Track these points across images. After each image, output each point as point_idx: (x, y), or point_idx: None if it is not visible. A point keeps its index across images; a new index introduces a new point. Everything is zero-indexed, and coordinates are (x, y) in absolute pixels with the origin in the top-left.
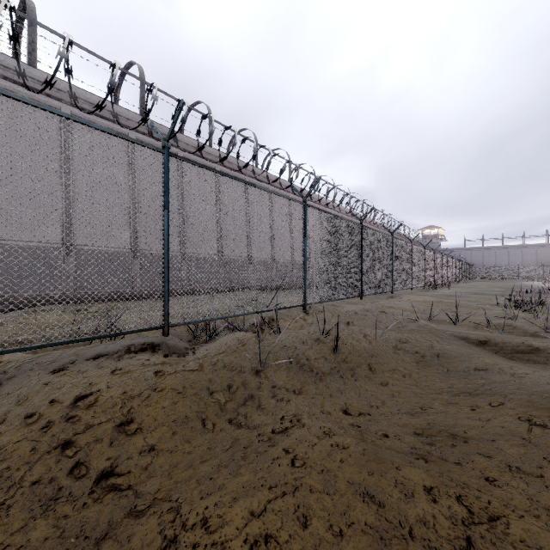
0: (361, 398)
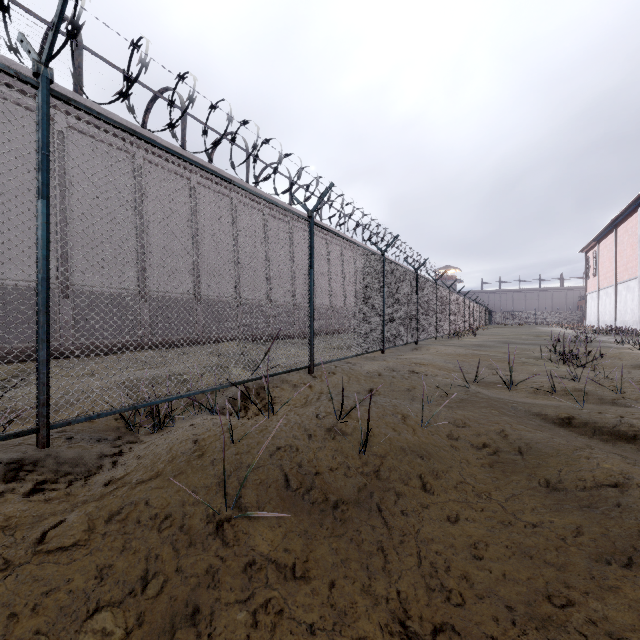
0: (423, 567)
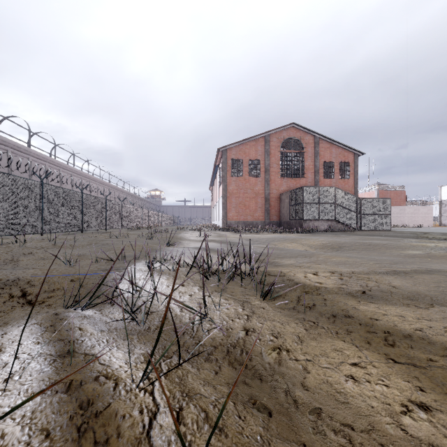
0: None
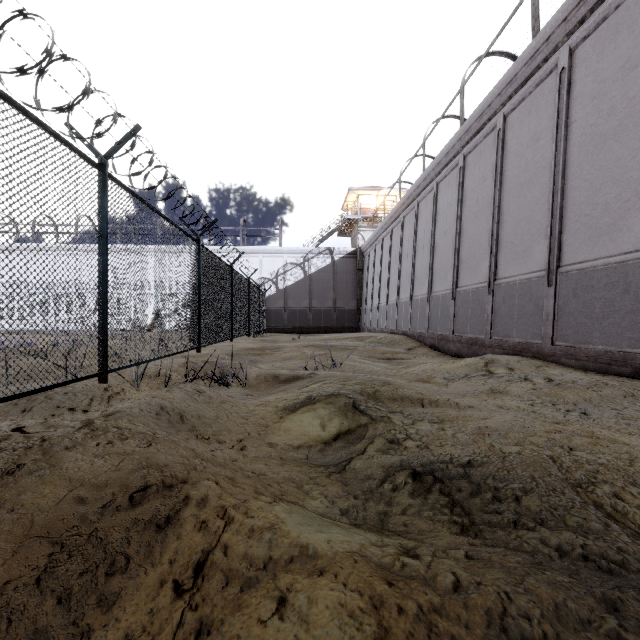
0: None
